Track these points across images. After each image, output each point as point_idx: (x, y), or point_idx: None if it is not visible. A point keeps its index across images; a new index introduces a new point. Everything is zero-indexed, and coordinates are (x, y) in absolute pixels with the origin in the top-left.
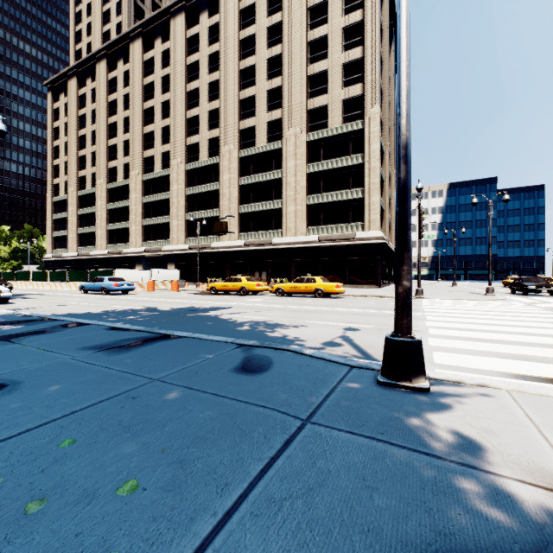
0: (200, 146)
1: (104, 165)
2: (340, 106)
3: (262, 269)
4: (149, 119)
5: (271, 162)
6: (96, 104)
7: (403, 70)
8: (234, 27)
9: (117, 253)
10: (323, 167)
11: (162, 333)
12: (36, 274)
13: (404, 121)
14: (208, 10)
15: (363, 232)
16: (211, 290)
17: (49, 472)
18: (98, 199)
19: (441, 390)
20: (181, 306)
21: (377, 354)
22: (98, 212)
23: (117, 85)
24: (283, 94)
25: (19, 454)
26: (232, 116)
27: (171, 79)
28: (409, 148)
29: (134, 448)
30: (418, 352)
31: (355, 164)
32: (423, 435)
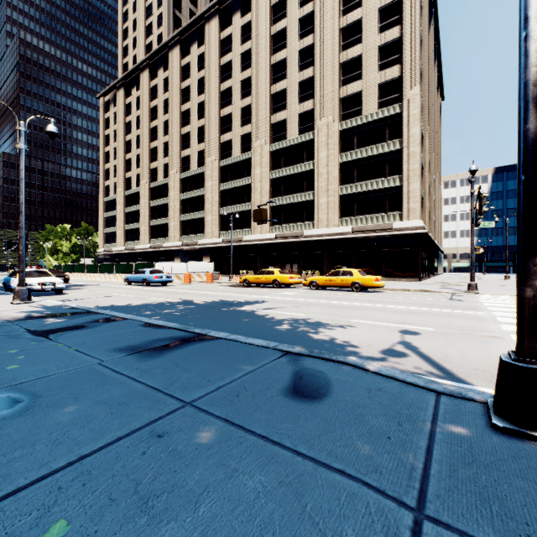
0: (232, 143)
1: (147, 166)
2: (375, 91)
3: (293, 261)
4: (186, 121)
5: (302, 153)
6: (140, 111)
7: None
8: (265, 23)
9: (158, 247)
10: (357, 155)
11: (196, 332)
12: (89, 266)
13: (536, 45)
14: (240, 10)
15: (401, 222)
16: (244, 283)
17: None
18: (142, 197)
19: None
20: (215, 299)
21: (460, 372)
22: (142, 210)
23: (158, 92)
24: (315, 84)
25: None
26: (263, 111)
27: (206, 81)
28: None
29: None
30: None
31: (392, 151)
32: None
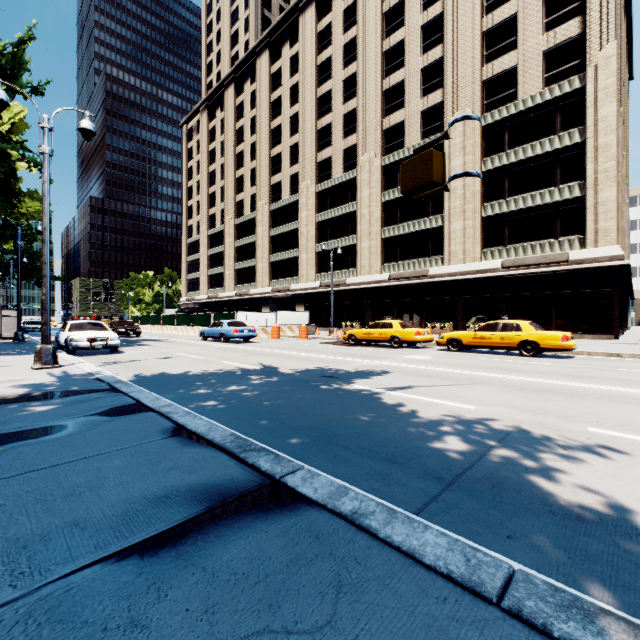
0: (332, 160)
1: (232, 199)
2: (538, 63)
3: (413, 310)
4: (277, 140)
5: None
6: (224, 135)
7: None
8: None
9: (244, 294)
10: (509, 159)
11: (260, 468)
12: (166, 318)
13: None
14: None
15: (583, 251)
16: (349, 339)
17: None
18: (227, 236)
19: None
20: (309, 365)
21: None
22: (227, 251)
23: (244, 110)
24: (445, 67)
25: None
26: (372, 114)
27: (300, 87)
28: None
29: None
30: None
31: (567, 146)
32: None
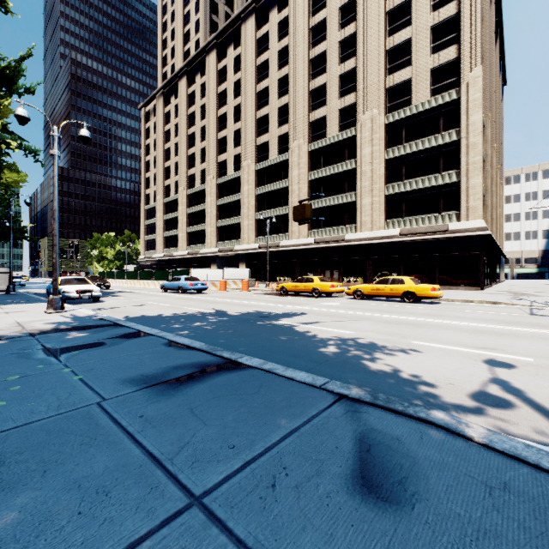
0: (269, 145)
1: (185, 173)
2: (426, 77)
3: (333, 267)
4: (223, 125)
5: (344, 151)
6: (178, 119)
7: None
8: (303, 16)
9: (195, 254)
10: (405, 150)
11: (224, 356)
12: (130, 273)
13: None
14: (277, 6)
15: (458, 223)
16: (281, 291)
17: None
18: (180, 204)
19: None
20: (250, 310)
21: None
22: (180, 217)
23: (195, 98)
24: (357, 76)
25: None
26: (301, 109)
27: (242, 83)
28: None
29: None
30: None
31: (447, 142)
32: None
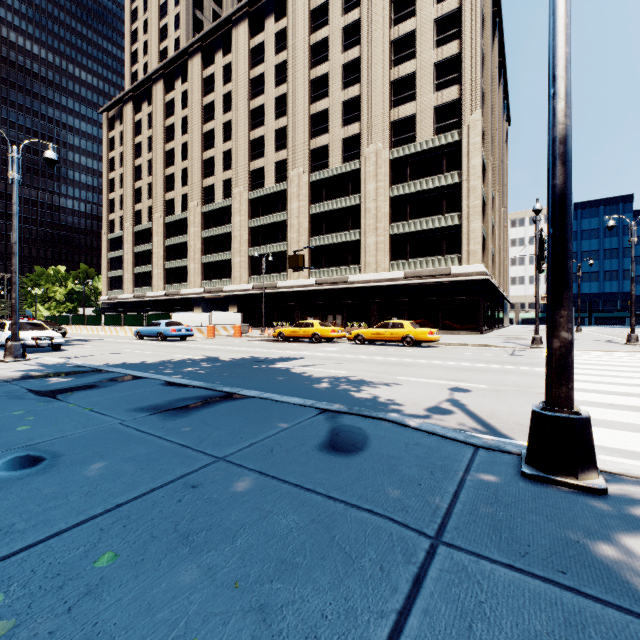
0: (265, 171)
1: (161, 197)
2: (430, 115)
3: (336, 311)
4: (209, 143)
5: (347, 185)
6: (152, 131)
7: (561, 31)
8: (304, 31)
9: (175, 294)
10: (410, 189)
11: (225, 391)
12: (91, 318)
13: (563, 103)
14: (274, 15)
15: (460, 267)
16: (278, 337)
17: (78, 612)
18: (155, 234)
19: (625, 493)
20: (245, 355)
21: (505, 428)
22: (155, 250)
23: (174, 108)
24: (362, 105)
25: (43, 574)
26: (301, 134)
27: (233, 97)
28: (569, 141)
29: (195, 575)
30: (586, 435)
31: (450, 184)
32: (633, 579)
